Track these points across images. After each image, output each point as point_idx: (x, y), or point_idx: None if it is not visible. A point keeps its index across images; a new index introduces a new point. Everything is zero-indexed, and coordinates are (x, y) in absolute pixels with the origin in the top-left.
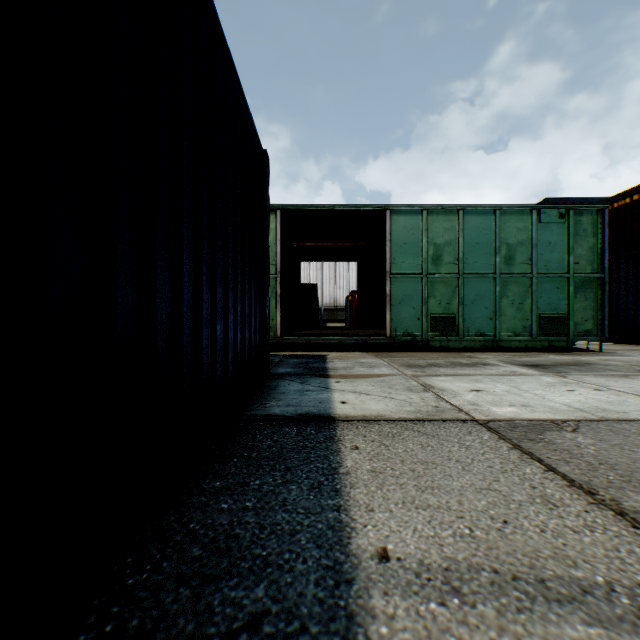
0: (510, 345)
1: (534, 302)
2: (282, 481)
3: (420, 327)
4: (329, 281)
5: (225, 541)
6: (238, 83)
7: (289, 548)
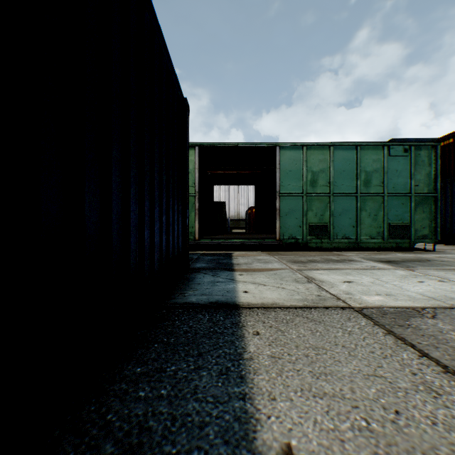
0: (368, 246)
1: (385, 214)
2: (194, 367)
3: (301, 233)
4: (234, 199)
5: (138, 436)
6: (163, 41)
7: (198, 444)
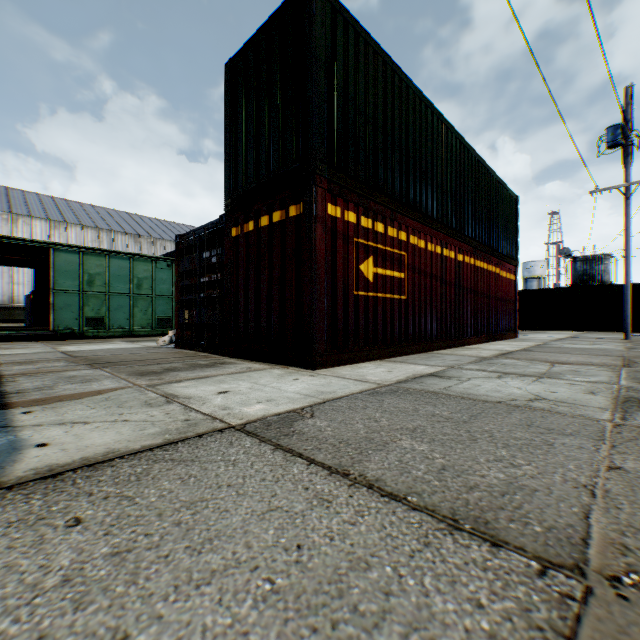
0: (140, 334)
1: (154, 310)
2: None
3: (79, 324)
4: (3, 275)
5: None
6: None
7: None
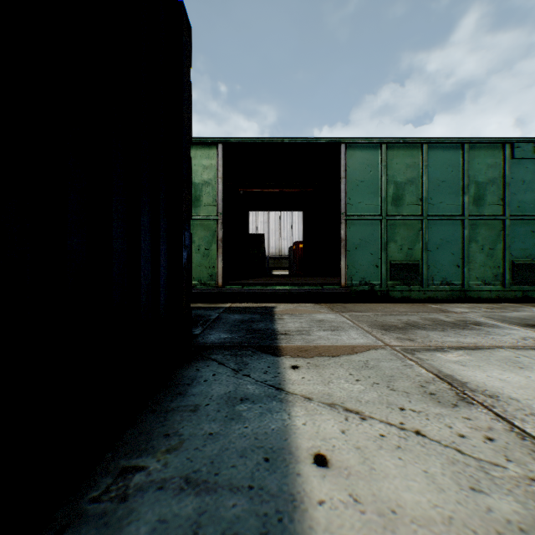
0: (479, 295)
1: (507, 247)
2: None
3: (379, 275)
4: (275, 233)
5: None
6: None
7: None
